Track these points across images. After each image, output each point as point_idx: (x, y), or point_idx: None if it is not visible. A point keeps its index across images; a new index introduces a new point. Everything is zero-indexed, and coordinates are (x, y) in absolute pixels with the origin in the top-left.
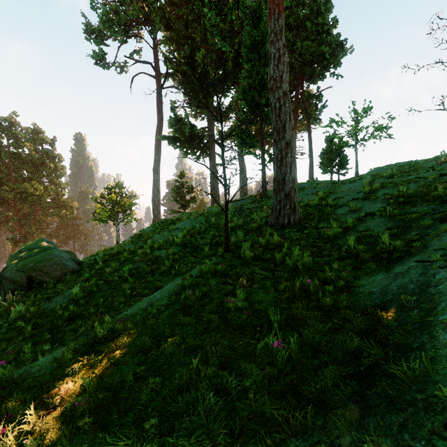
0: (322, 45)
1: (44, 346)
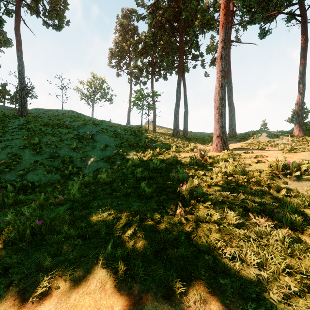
0: (0, 36)
1: (1, 124)
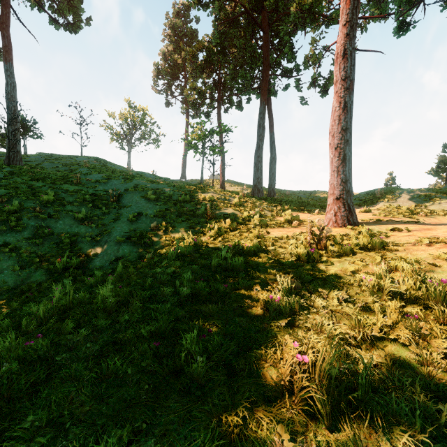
0: None
1: None
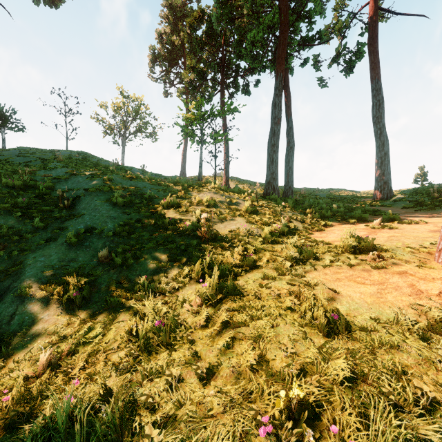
0: None
1: None
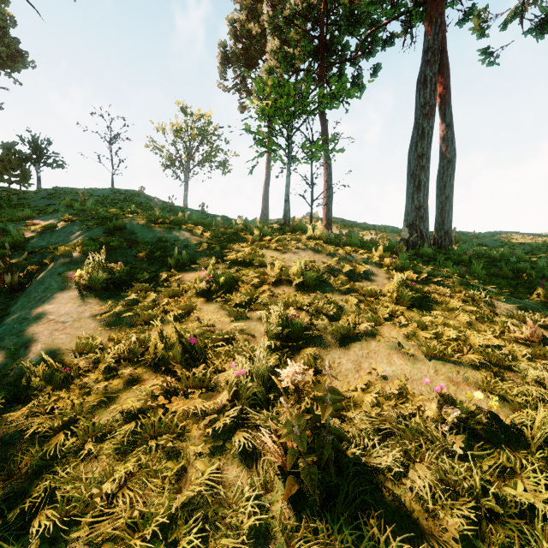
0: None
1: None
